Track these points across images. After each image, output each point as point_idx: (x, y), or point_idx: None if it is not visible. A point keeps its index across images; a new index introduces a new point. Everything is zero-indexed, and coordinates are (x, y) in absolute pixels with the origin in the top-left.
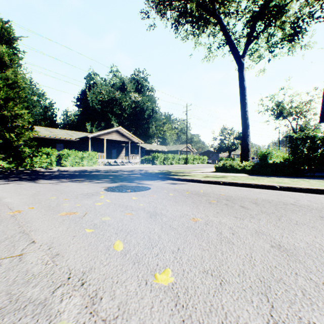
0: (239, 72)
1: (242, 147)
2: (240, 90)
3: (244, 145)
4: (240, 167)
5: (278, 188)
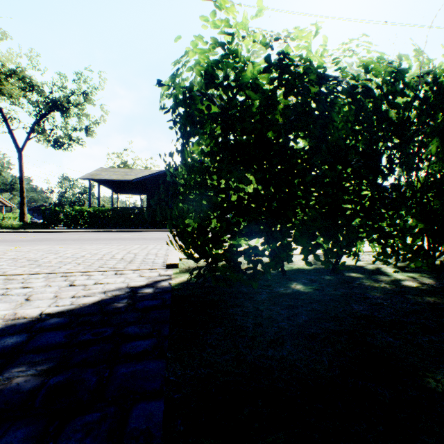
0: (19, 158)
1: (21, 211)
2: (19, 171)
3: (22, 210)
4: (13, 225)
5: (4, 232)
